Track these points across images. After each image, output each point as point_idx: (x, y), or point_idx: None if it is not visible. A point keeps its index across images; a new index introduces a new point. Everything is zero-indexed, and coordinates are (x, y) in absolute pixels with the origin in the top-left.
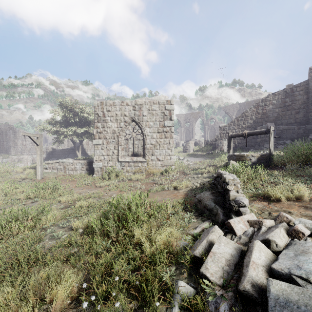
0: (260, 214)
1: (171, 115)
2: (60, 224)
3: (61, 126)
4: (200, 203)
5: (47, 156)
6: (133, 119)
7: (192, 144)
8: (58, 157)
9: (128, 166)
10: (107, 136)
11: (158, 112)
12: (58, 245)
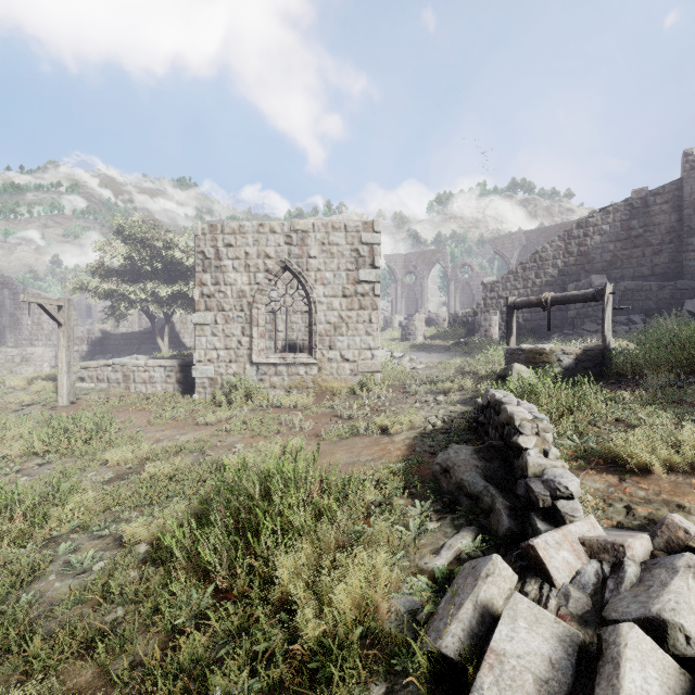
0: (604, 510)
1: (374, 257)
2: (95, 529)
3: (121, 281)
4: (447, 475)
5: (89, 350)
6: (287, 265)
7: (422, 321)
8: (117, 351)
9: (276, 374)
10: (224, 305)
11: (345, 250)
12: (75, 597)
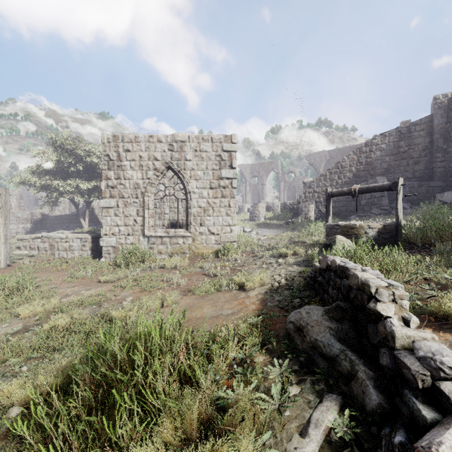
0: None
1: (232, 160)
2: None
3: (54, 178)
4: (301, 333)
5: (32, 227)
6: (170, 166)
7: (263, 208)
8: (52, 228)
9: (161, 244)
10: (124, 194)
11: (211, 155)
12: None
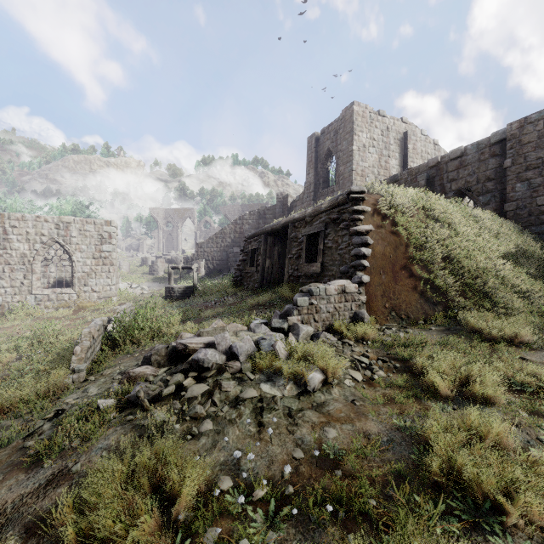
0: None
1: (111, 239)
2: None
3: None
4: None
5: None
6: (56, 240)
7: (163, 263)
8: None
9: (49, 300)
10: (11, 261)
11: (94, 234)
12: None
